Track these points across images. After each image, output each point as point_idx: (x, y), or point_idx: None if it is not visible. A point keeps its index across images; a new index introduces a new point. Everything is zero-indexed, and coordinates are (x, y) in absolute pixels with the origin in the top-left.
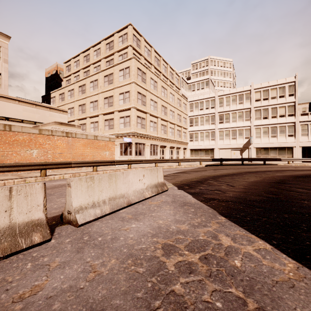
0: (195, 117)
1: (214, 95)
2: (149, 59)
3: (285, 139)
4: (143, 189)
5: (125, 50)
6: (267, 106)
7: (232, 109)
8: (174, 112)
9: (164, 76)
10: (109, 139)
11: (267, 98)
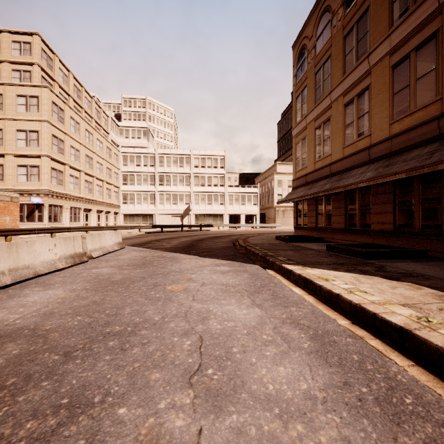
0: (130, 174)
1: (154, 151)
2: (66, 87)
3: (218, 207)
4: (113, 245)
5: (26, 67)
6: (204, 174)
7: (173, 171)
8: (102, 164)
9: (88, 113)
10: (11, 199)
11: (204, 166)
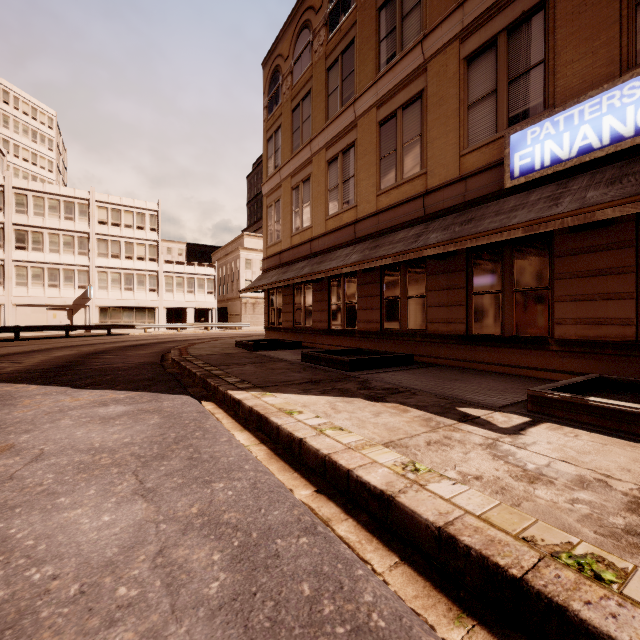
0: None
1: (2, 180)
2: None
3: (146, 295)
4: None
5: None
6: (118, 237)
7: (50, 226)
8: None
9: None
10: None
11: (118, 224)
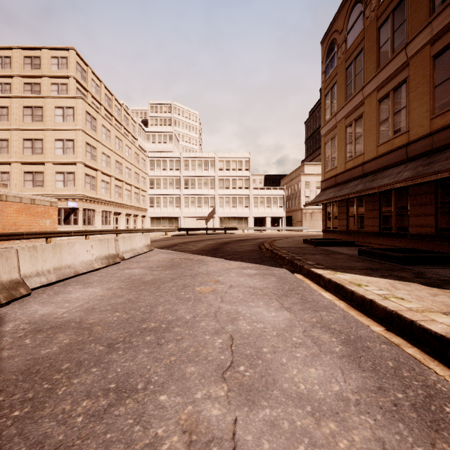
0: (157, 178)
1: (179, 155)
2: (98, 96)
3: (243, 209)
4: (142, 247)
5: (63, 80)
6: (228, 177)
7: (198, 175)
8: (131, 169)
9: (118, 121)
10: (50, 204)
11: (228, 169)
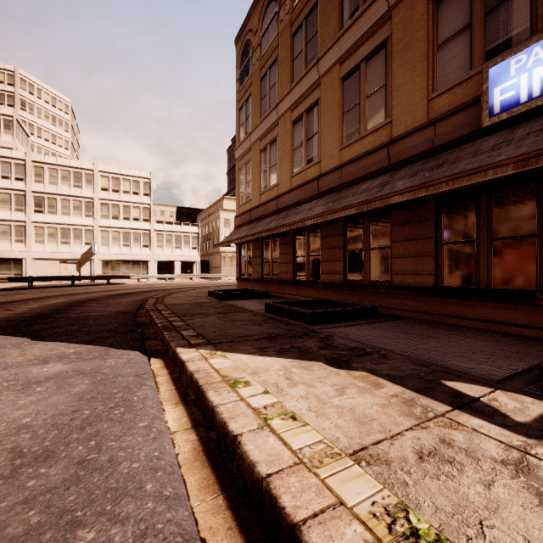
0: None
1: (24, 156)
2: None
3: (141, 250)
4: None
5: None
6: (118, 202)
7: (62, 193)
8: None
9: None
10: None
11: (118, 190)
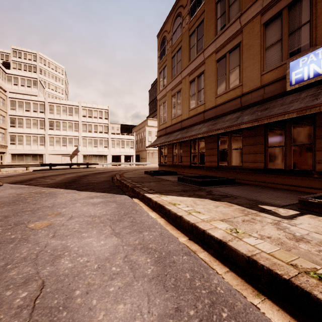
0: (19, 118)
1: (44, 99)
2: None
3: (103, 149)
4: None
5: None
6: (91, 123)
7: (63, 118)
8: None
9: None
10: None
11: (91, 117)
